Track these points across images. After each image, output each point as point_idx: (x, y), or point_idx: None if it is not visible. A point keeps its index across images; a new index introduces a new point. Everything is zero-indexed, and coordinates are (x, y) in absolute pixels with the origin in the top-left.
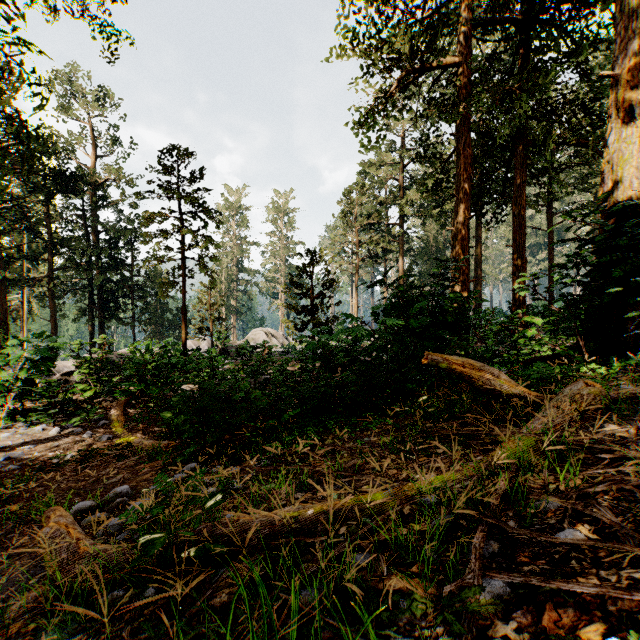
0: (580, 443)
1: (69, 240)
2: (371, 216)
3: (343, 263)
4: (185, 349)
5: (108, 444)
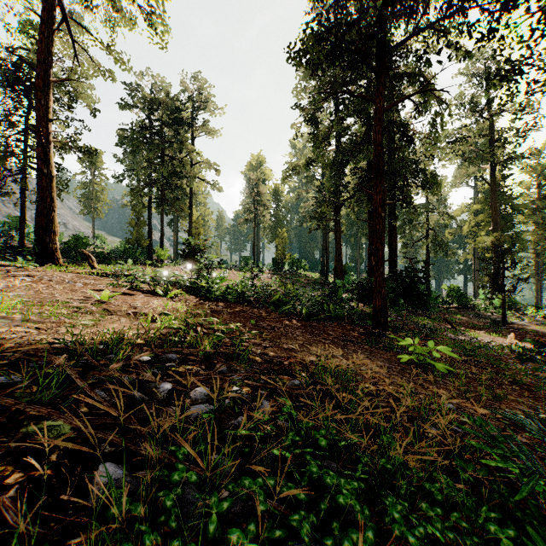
0: None
1: None
2: None
3: None
4: None
5: None
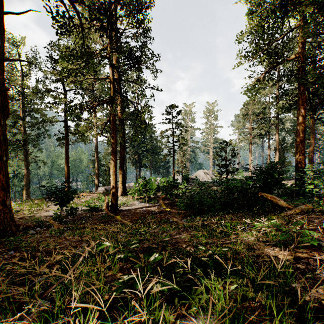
0: (284, 217)
1: (130, 136)
2: (259, 114)
3: (243, 139)
4: (174, 180)
5: (163, 210)
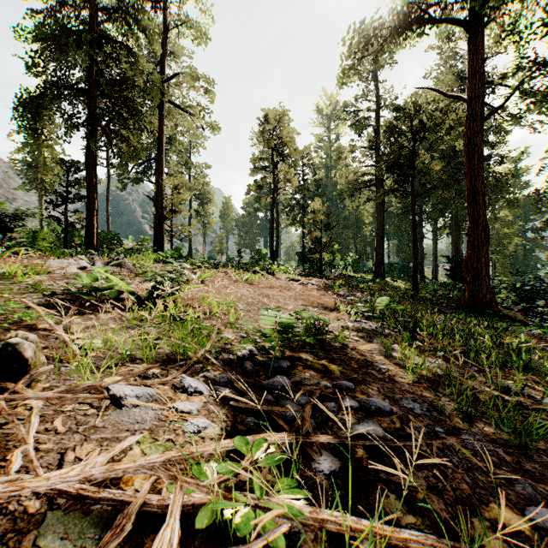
0: None
1: None
2: None
3: None
4: None
5: None
